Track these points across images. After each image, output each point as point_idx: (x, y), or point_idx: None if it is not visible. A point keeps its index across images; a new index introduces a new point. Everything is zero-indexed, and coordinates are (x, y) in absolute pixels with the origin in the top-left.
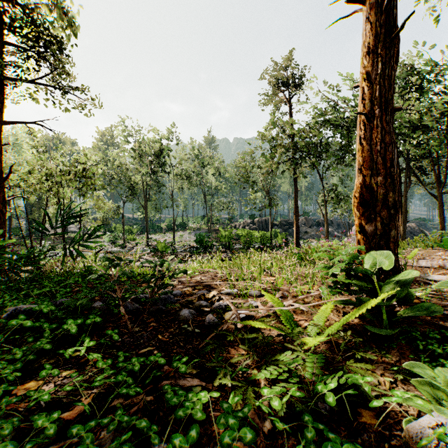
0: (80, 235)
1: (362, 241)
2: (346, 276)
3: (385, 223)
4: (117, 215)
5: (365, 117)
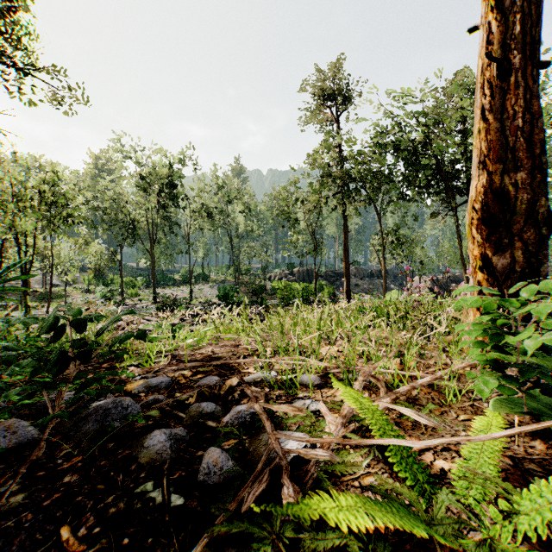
0: (51, 287)
1: (486, 284)
2: (539, 350)
3: (530, 252)
4: (113, 262)
5: (495, 70)
